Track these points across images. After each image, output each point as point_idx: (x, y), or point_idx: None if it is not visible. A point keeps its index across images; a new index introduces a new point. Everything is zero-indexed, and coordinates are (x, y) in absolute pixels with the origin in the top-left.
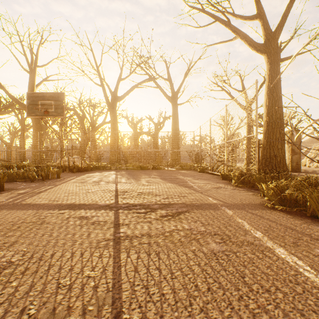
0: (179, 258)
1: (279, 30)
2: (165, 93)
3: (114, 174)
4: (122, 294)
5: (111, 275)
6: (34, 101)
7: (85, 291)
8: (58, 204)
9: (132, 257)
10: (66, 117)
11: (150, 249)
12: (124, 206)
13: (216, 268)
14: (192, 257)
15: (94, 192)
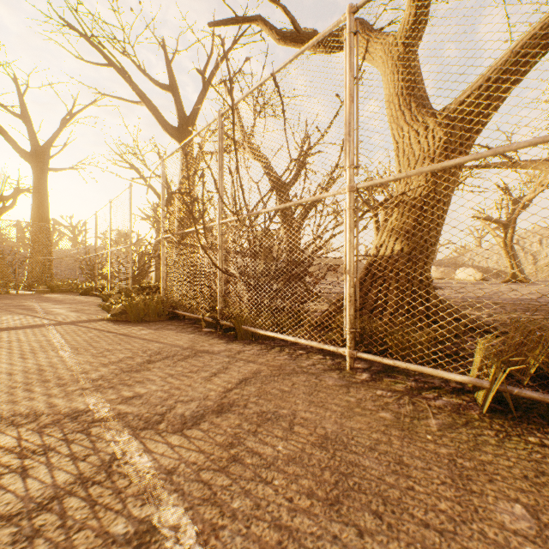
0: None
1: (193, 120)
2: (14, 143)
3: None
4: None
5: None
6: None
7: None
8: None
9: None
10: None
11: None
12: None
13: None
14: None
15: None
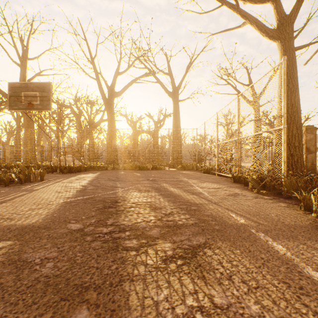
0: None
1: (295, 13)
2: (165, 89)
3: (109, 175)
4: None
5: None
6: (16, 93)
7: None
8: (7, 227)
9: None
10: (62, 115)
11: None
12: (105, 231)
13: None
14: None
15: (73, 202)
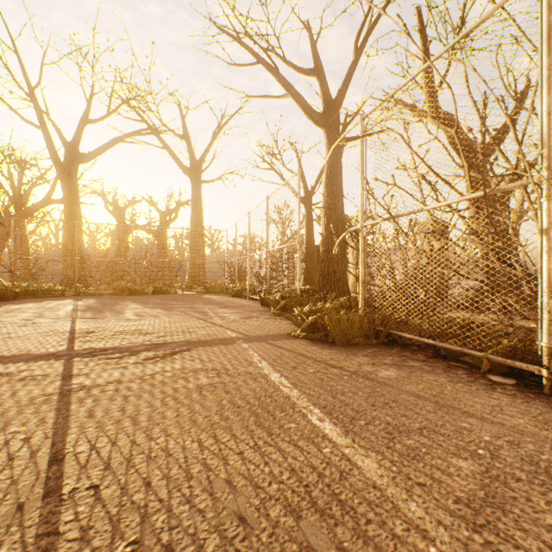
0: (154, 397)
1: (340, 100)
2: (178, 161)
3: (72, 304)
4: (67, 437)
5: (52, 425)
6: None
7: (11, 444)
8: None
9: (87, 406)
10: None
11: (116, 395)
12: (84, 353)
13: (196, 399)
14: (171, 394)
15: (23, 336)
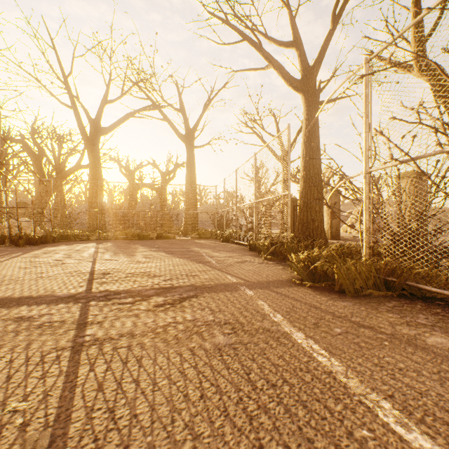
0: (170, 361)
1: (317, 66)
2: (176, 130)
3: (94, 247)
4: (69, 428)
5: (56, 402)
6: None
7: (3, 435)
8: None
9: (97, 371)
10: (6, 153)
11: (129, 354)
12: (100, 295)
13: (217, 367)
14: (188, 357)
15: (52, 276)
